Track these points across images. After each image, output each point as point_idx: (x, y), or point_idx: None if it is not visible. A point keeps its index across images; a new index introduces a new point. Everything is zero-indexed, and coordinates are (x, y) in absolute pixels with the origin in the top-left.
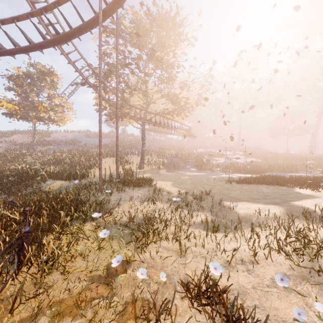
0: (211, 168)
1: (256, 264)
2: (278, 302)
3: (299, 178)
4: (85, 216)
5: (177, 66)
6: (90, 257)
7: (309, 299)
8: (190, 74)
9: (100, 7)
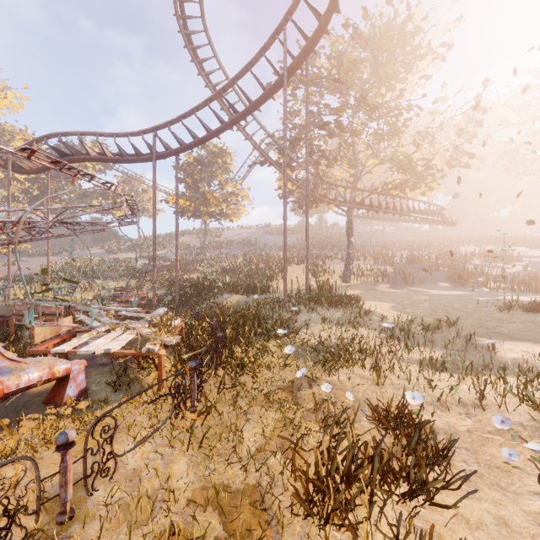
0: (483, 284)
1: (482, 409)
2: (498, 450)
3: None
4: (269, 333)
5: (408, 109)
6: (275, 370)
7: None
8: (434, 115)
9: (284, 69)
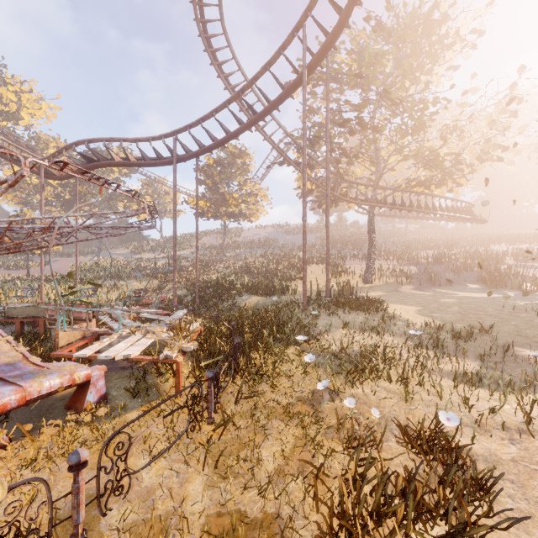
0: (518, 286)
1: (529, 435)
2: None
3: None
4: (288, 339)
5: (434, 102)
6: (294, 380)
7: None
8: (463, 107)
9: (304, 66)
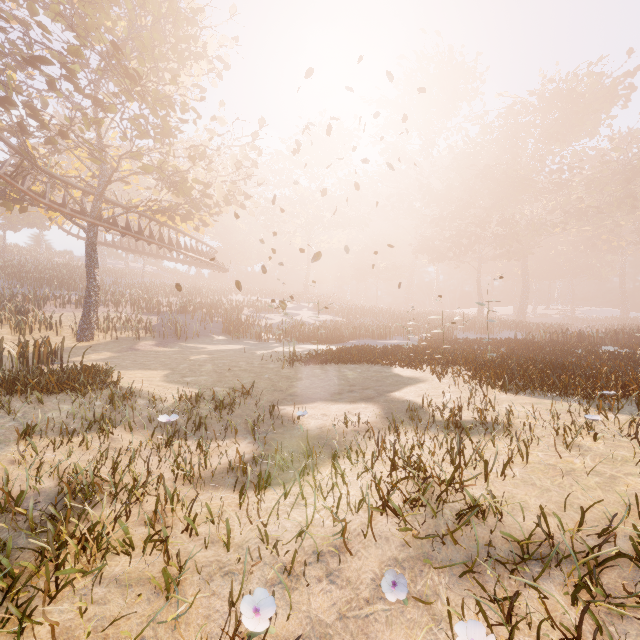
0: (256, 335)
1: (345, 553)
2: (388, 634)
3: (396, 349)
4: None
5: (183, 108)
6: None
7: (437, 604)
8: (212, 135)
9: None
